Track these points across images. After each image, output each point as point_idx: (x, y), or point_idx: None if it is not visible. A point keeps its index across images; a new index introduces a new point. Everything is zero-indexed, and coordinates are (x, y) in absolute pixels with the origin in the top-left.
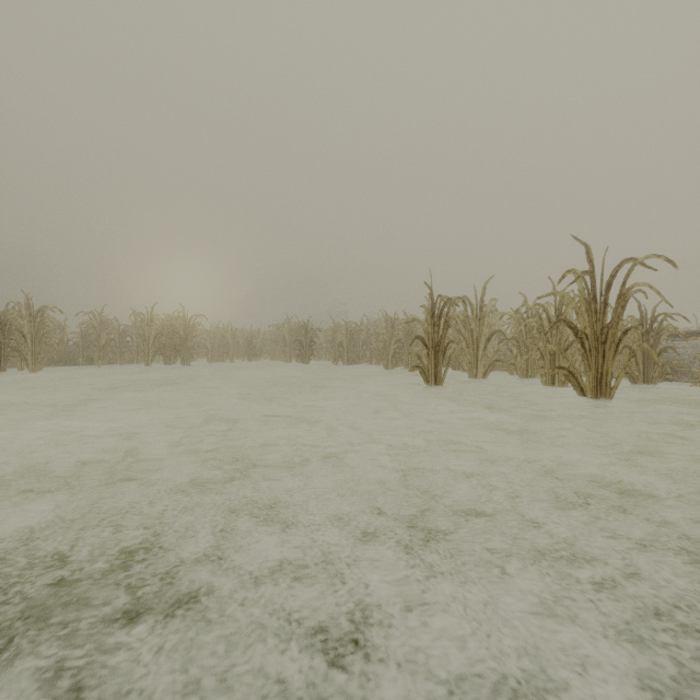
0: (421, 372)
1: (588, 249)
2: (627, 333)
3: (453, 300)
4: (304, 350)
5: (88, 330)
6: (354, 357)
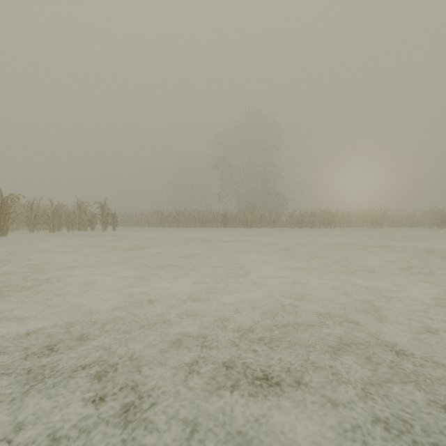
0: None
1: None
2: None
3: None
4: (440, 223)
5: (349, 217)
6: None
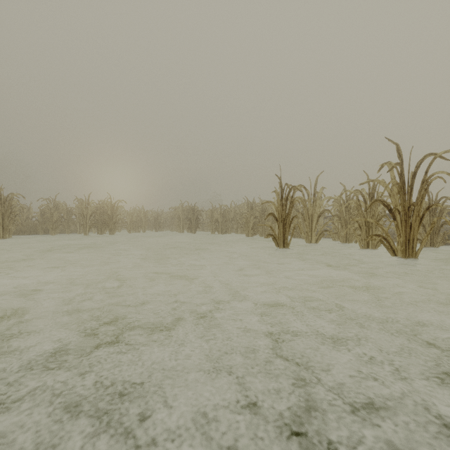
0: (273, 238)
1: (399, 147)
2: (429, 209)
3: (296, 186)
4: (192, 224)
5: (44, 210)
6: (226, 228)
